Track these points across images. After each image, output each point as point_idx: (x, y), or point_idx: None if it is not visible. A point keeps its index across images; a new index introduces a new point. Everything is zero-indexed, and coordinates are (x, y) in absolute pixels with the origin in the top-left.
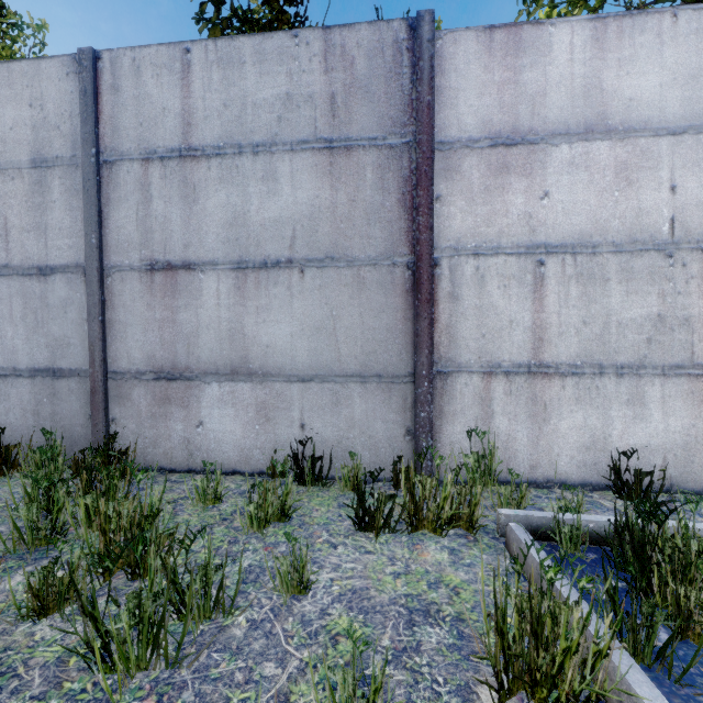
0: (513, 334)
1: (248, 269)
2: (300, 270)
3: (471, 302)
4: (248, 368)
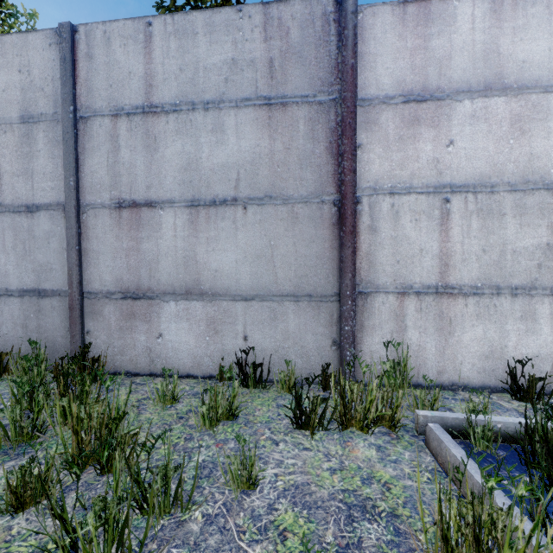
0: (423, 260)
1: (200, 206)
2: (243, 207)
3: (387, 234)
4: (200, 289)
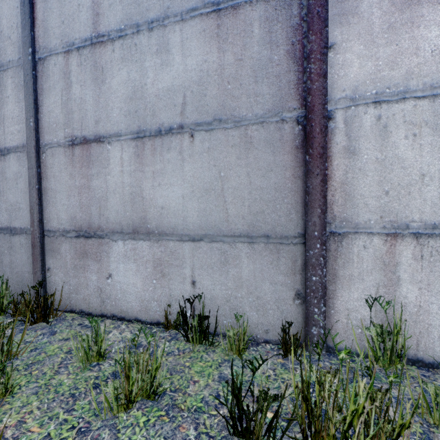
0: (425, 190)
1: (145, 138)
2: (190, 135)
3: (371, 156)
4: (146, 228)
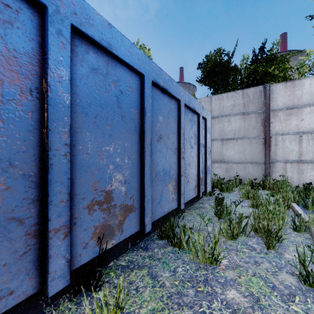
0: (292, 153)
1: (224, 140)
2: (236, 140)
3: (280, 146)
4: (224, 160)
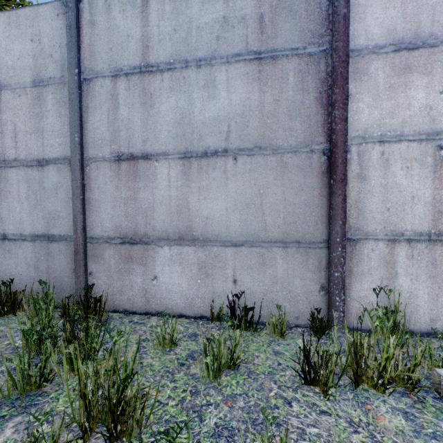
0: (415, 208)
1: (192, 158)
2: (233, 158)
3: (377, 181)
4: (192, 235)
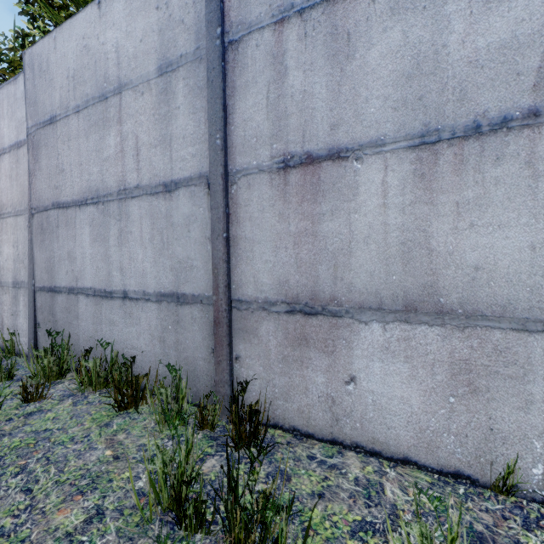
0: None
1: (441, 142)
2: None
3: None
4: (436, 303)
